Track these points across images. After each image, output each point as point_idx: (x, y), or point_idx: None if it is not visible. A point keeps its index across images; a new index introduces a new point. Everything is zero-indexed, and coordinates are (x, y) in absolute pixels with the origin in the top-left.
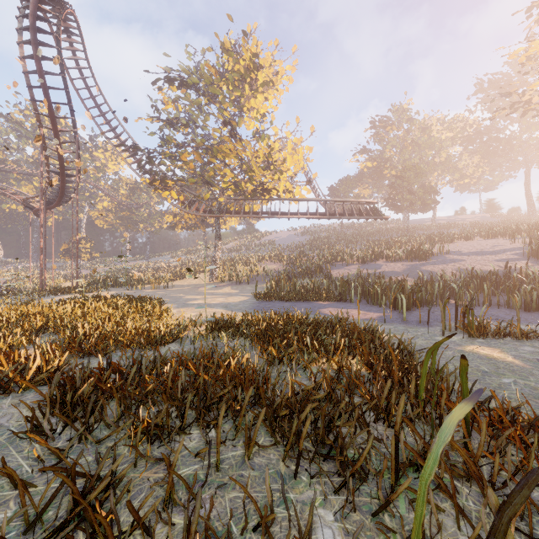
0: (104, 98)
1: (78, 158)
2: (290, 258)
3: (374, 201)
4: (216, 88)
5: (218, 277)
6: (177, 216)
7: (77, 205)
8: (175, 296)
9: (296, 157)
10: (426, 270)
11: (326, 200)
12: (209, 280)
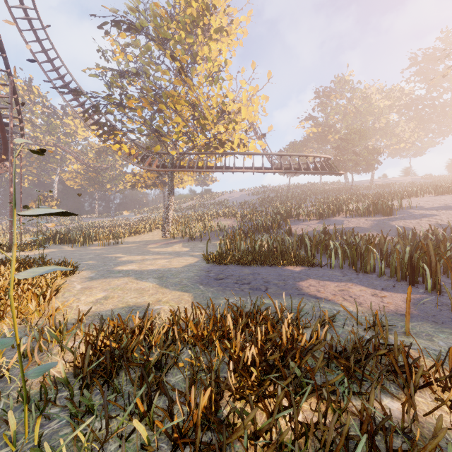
0: (56, 51)
1: (17, 105)
2: (244, 215)
3: (329, 157)
4: (165, 31)
5: (171, 233)
6: (136, 176)
7: (11, 153)
8: (111, 256)
9: (251, 109)
10: (398, 226)
11: (281, 154)
12: (161, 236)
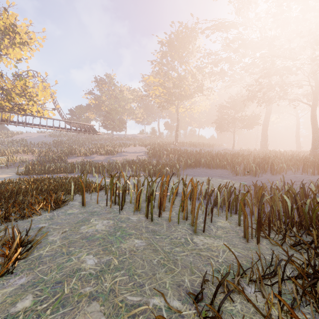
0: None
1: None
2: (41, 152)
3: (93, 125)
4: None
5: None
6: None
7: None
8: None
9: (45, 94)
10: (113, 159)
11: (65, 120)
12: None
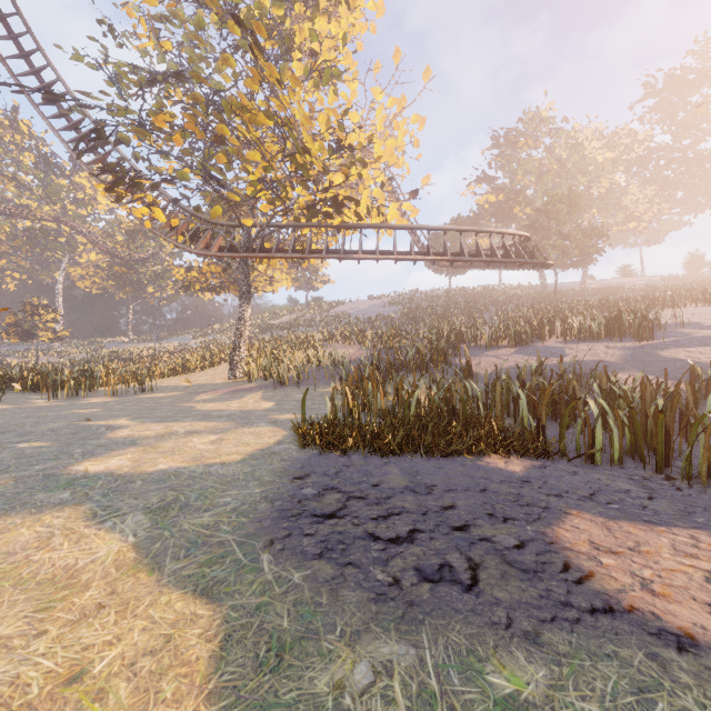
0: (35, 38)
1: None
2: (377, 338)
3: (528, 235)
4: None
5: (244, 371)
6: (192, 271)
7: None
8: (100, 424)
9: (392, 144)
10: (679, 359)
11: (445, 228)
12: (228, 377)
